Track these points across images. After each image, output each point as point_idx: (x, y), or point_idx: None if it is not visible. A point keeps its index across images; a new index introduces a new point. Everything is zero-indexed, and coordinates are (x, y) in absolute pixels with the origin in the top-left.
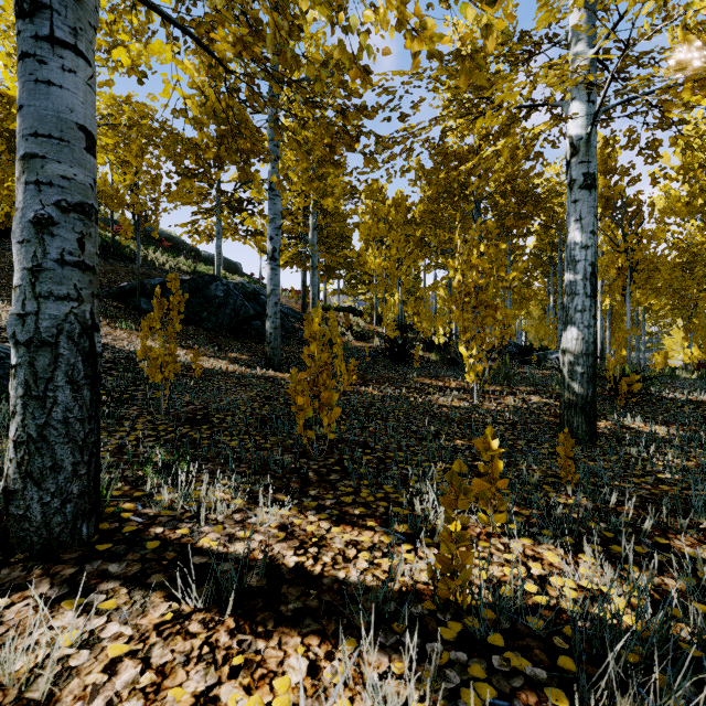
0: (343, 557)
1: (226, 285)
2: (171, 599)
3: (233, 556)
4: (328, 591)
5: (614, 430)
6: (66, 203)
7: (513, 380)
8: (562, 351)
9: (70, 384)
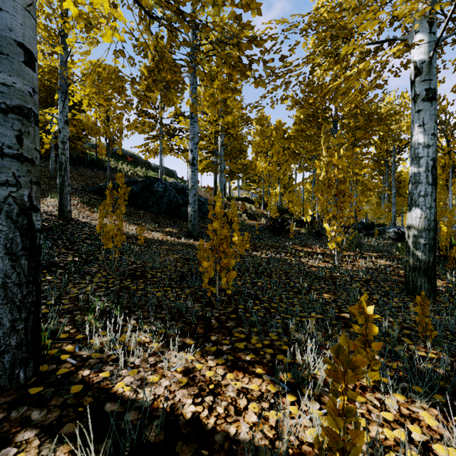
0: (235, 408)
1: (164, 183)
2: (74, 455)
3: (140, 403)
4: (218, 452)
5: (450, 288)
6: (5, 105)
7: (363, 247)
8: (407, 227)
9: (8, 255)
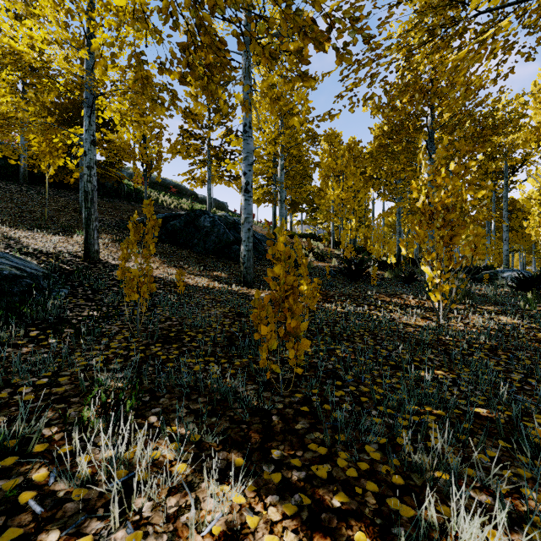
0: None
1: (212, 217)
2: None
3: None
4: None
5: None
6: None
7: (475, 298)
8: None
9: None
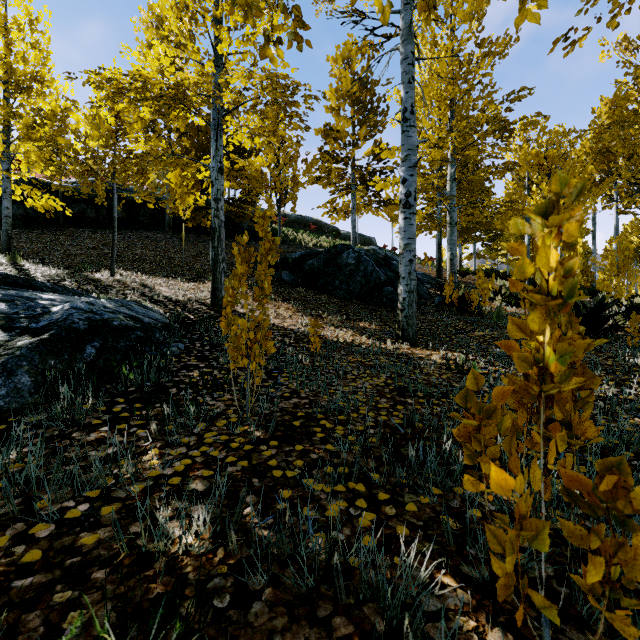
0: None
1: (357, 252)
2: None
3: None
4: None
5: None
6: None
7: None
8: None
9: None
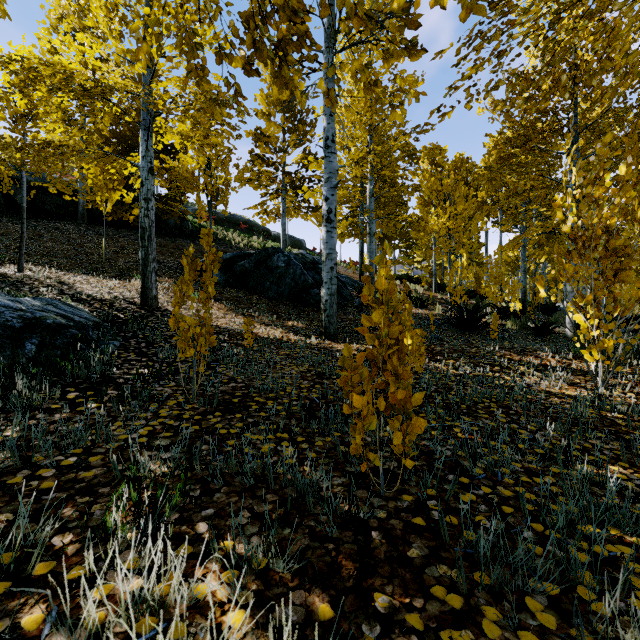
0: None
1: (287, 255)
2: None
3: None
4: None
5: None
6: None
7: None
8: None
9: None
